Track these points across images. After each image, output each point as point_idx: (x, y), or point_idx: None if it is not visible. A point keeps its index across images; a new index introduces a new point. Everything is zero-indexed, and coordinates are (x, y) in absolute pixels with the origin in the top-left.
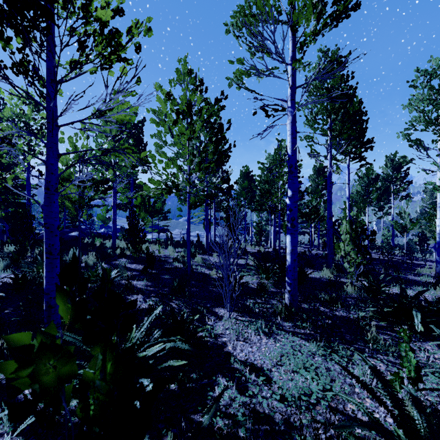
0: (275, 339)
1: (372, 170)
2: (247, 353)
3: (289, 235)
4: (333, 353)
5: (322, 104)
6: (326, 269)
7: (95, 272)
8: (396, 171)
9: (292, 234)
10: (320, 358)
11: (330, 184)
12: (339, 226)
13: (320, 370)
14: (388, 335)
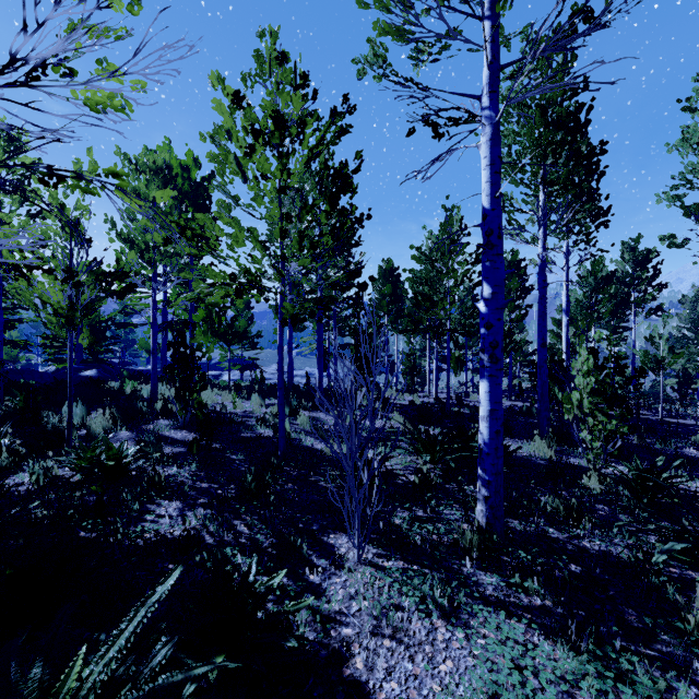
0: (466, 628)
1: (603, 264)
2: (402, 682)
3: (485, 379)
4: (618, 678)
5: (531, 135)
6: (539, 440)
7: (92, 452)
8: (639, 267)
9: (492, 376)
10: (591, 698)
11: (543, 283)
12: (551, 360)
13: None
14: None
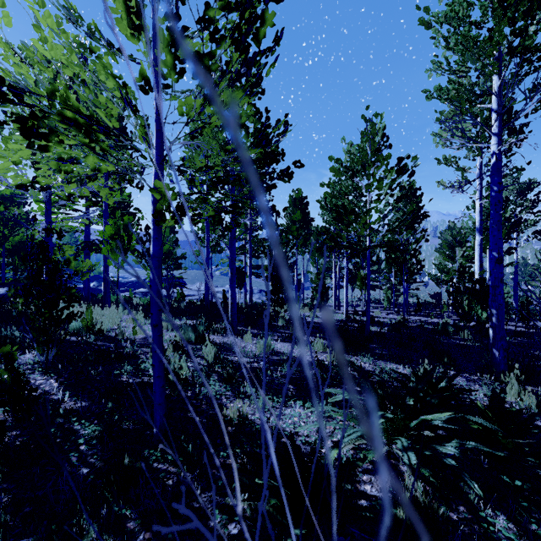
0: None
1: None
2: None
3: None
4: None
5: None
6: (516, 384)
7: None
8: (521, 196)
9: None
10: None
11: (499, 186)
12: (470, 278)
13: None
14: None
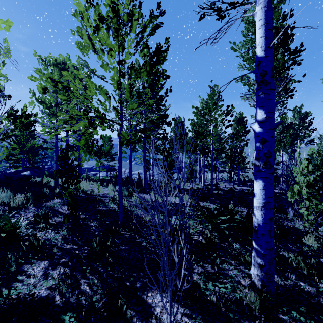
0: None
1: (286, 118)
2: None
3: (260, 180)
4: None
5: None
6: None
7: None
8: (302, 121)
9: (266, 178)
10: None
11: None
12: None
13: None
14: None
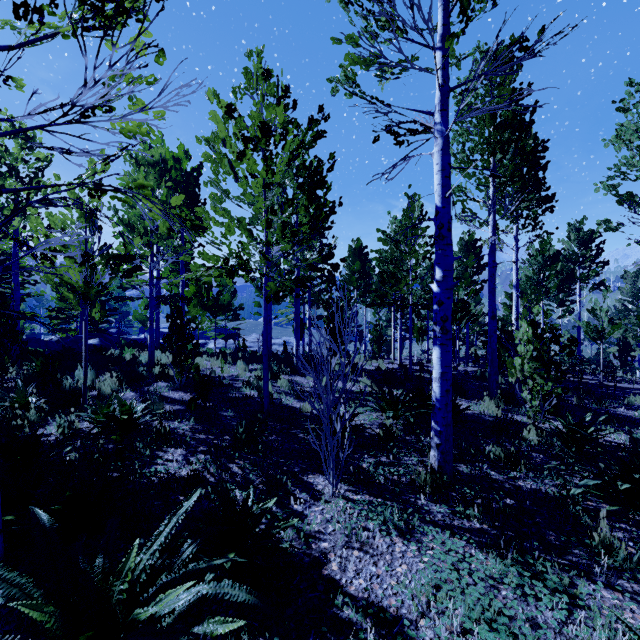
0: (419, 543)
1: (550, 244)
2: (367, 580)
3: (437, 347)
4: (534, 578)
5: (482, 135)
6: (488, 400)
7: (108, 408)
8: (584, 246)
9: (443, 345)
10: (511, 591)
11: (493, 263)
12: (502, 330)
13: (516, 623)
14: (623, 531)
